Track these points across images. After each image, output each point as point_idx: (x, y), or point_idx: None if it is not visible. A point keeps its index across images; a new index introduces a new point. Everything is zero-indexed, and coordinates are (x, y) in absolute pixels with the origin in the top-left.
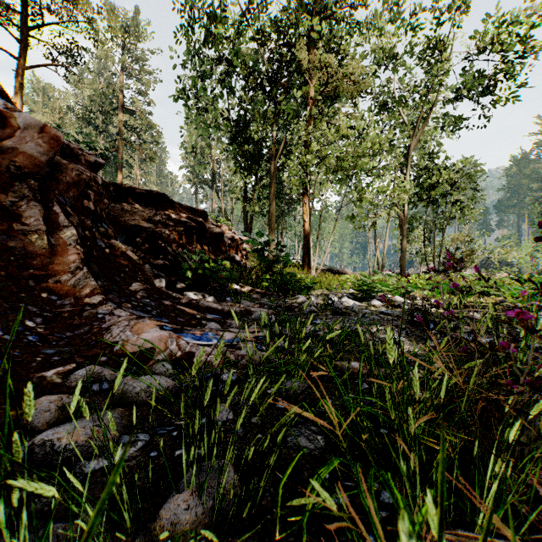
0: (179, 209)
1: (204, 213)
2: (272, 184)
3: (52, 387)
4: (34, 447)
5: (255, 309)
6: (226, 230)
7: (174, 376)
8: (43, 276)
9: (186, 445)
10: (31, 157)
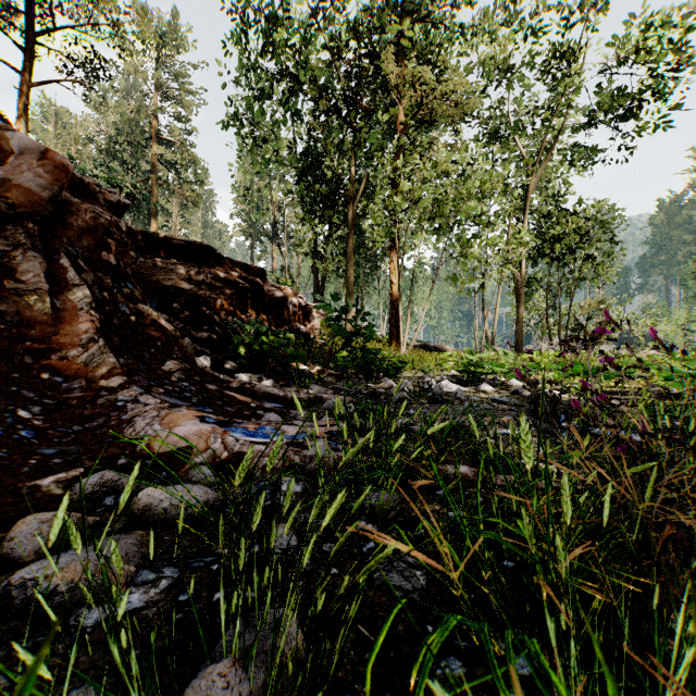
0: (229, 266)
1: (262, 272)
2: (350, 235)
3: (48, 500)
4: (11, 589)
5: (328, 396)
6: (290, 294)
7: (217, 485)
8: (44, 351)
9: (226, 590)
10: (29, 191)
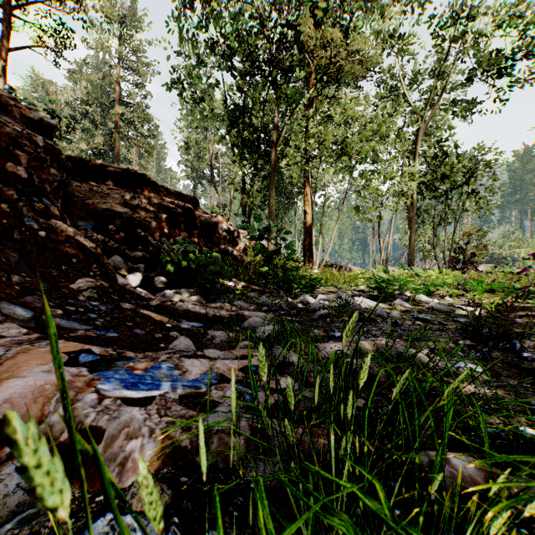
0: (163, 193)
1: (195, 200)
2: (271, 173)
3: None
4: None
5: (249, 313)
6: (221, 221)
7: (22, 514)
8: None
9: None
10: None
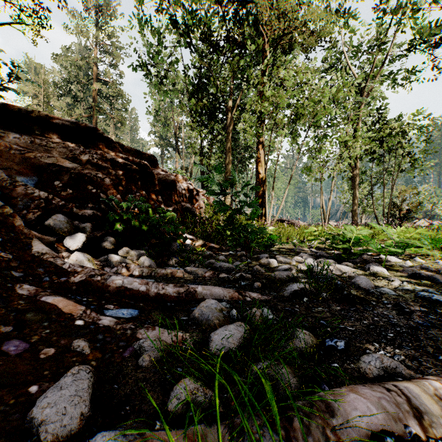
0: (118, 150)
1: (153, 159)
2: (227, 137)
3: None
4: None
5: (203, 289)
6: (181, 180)
7: None
8: None
9: None
10: None
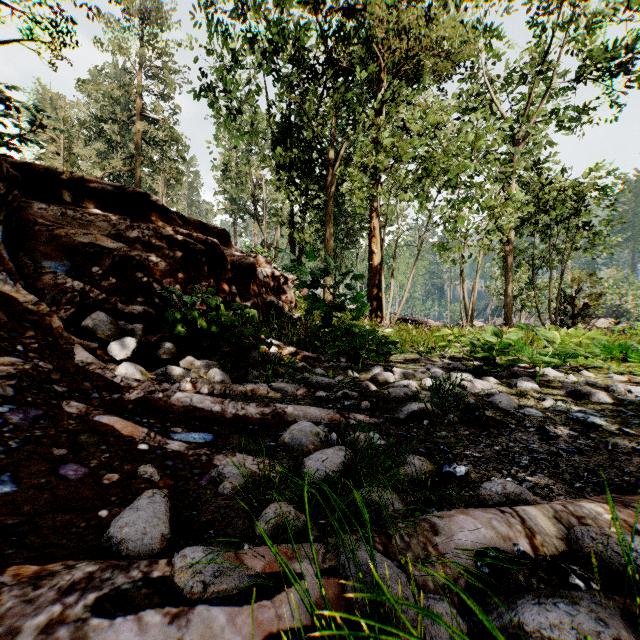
0: (177, 223)
1: (224, 234)
2: (328, 202)
3: None
4: None
5: (294, 409)
6: (262, 263)
7: None
8: None
9: None
10: None
